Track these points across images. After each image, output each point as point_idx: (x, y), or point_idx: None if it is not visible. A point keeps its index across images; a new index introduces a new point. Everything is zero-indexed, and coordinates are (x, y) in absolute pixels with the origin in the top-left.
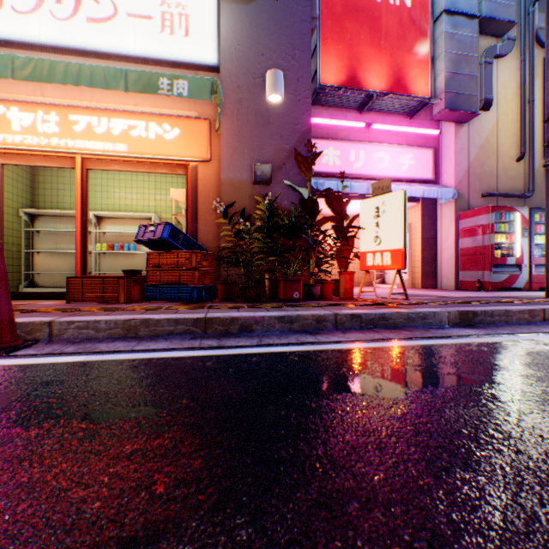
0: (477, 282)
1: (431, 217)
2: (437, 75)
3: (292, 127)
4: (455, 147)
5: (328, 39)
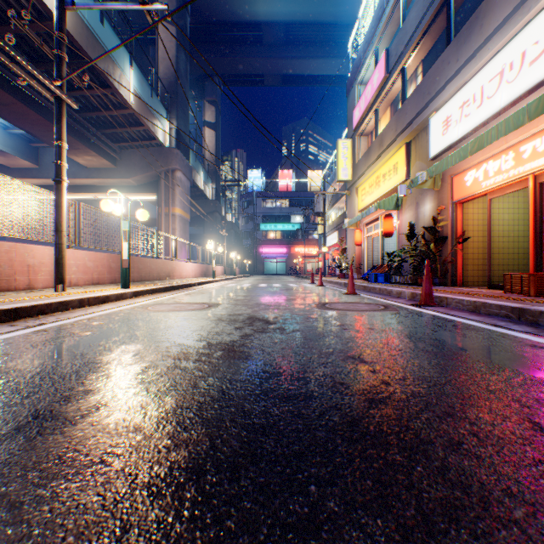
0: None
1: None
2: None
3: None
4: None
5: None
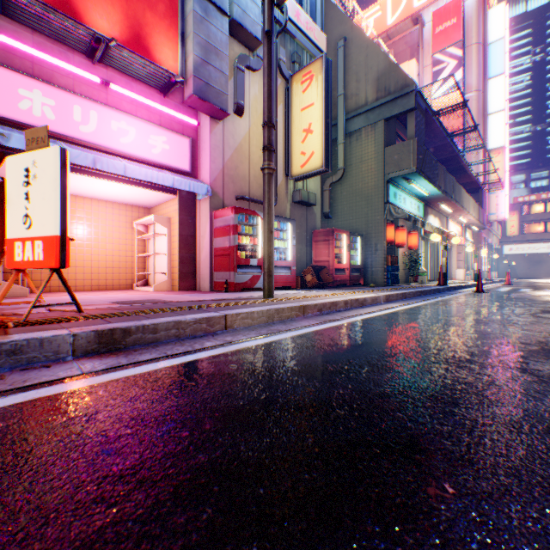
0: (226, 283)
1: (191, 213)
2: (188, 55)
3: None
4: (212, 142)
5: None
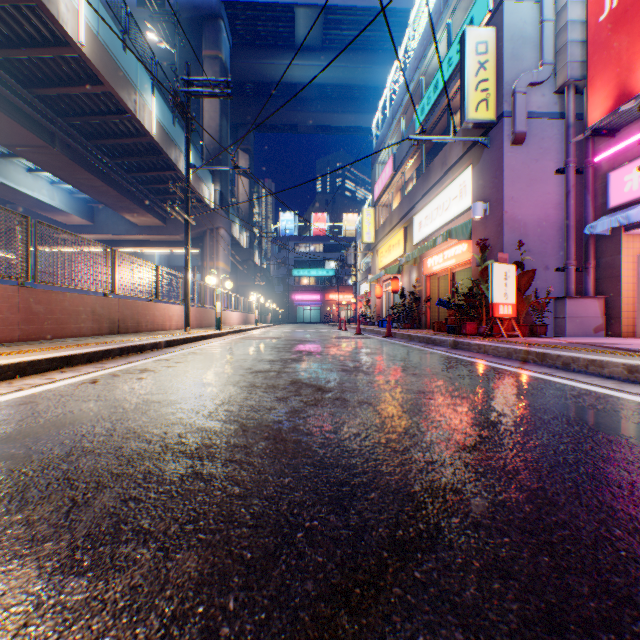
0: None
1: None
2: None
3: (494, 223)
4: None
5: (593, 76)
